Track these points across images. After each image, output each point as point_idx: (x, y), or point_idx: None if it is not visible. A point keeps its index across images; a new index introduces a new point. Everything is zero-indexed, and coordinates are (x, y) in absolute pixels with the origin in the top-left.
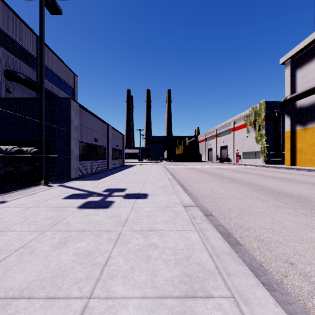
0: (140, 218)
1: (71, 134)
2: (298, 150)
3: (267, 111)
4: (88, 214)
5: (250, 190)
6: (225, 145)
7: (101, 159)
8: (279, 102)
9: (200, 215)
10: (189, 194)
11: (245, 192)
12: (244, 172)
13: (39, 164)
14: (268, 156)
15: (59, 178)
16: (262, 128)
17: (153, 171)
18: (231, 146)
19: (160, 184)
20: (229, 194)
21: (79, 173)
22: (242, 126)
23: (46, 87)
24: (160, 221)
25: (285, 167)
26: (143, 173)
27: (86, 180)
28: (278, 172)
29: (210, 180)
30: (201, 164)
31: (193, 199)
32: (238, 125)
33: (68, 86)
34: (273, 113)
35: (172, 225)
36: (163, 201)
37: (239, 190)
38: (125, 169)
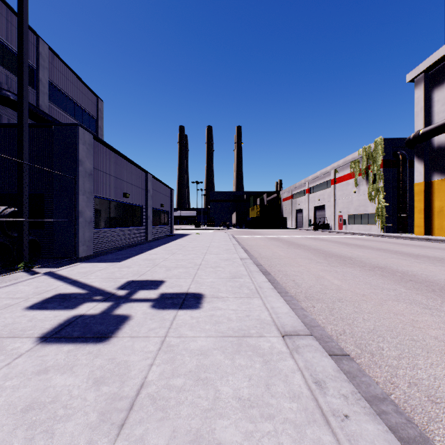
0: (174, 386)
1: (79, 183)
2: (435, 211)
3: (386, 154)
4: (48, 365)
5: (388, 281)
6: (321, 204)
7: (135, 225)
8: (407, 139)
9: (332, 374)
10: (282, 292)
11: (381, 285)
12: (358, 246)
13: (18, 235)
14: (389, 221)
15: (59, 258)
16: (379, 179)
17: (215, 243)
18: (330, 207)
19: (227, 271)
20: (354, 291)
21: (95, 249)
22: (347, 176)
23: (51, 116)
24: (230, 399)
25: (417, 237)
26: (200, 247)
27: (100, 262)
28: (411, 245)
29: (310, 260)
30: (286, 232)
31: (292, 305)
32: (342, 175)
33: (88, 116)
34: (395, 157)
35: (263, 425)
36: (234, 317)
37: (367, 281)
38: (172, 241)
